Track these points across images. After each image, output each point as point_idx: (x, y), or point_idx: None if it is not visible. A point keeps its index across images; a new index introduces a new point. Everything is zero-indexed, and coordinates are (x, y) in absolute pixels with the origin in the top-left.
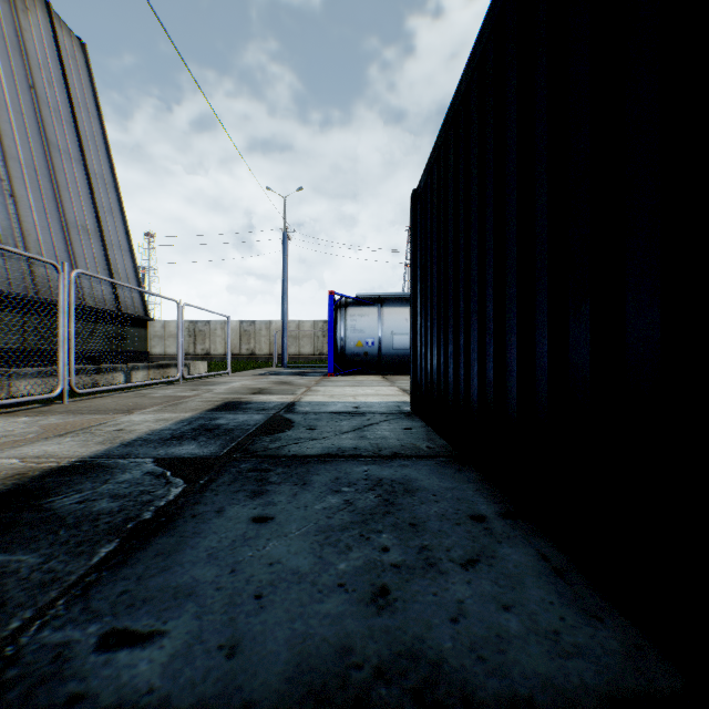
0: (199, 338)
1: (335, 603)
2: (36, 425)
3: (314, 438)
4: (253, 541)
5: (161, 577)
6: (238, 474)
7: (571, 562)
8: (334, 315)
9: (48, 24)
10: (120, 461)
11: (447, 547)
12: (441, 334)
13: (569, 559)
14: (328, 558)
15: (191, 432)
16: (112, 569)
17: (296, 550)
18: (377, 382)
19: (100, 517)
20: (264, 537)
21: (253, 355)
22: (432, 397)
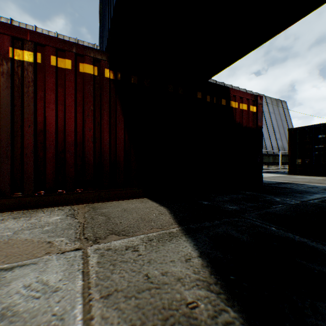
0: None
1: None
2: None
3: None
4: None
5: None
6: None
7: None
8: None
9: (280, 104)
10: None
11: None
12: None
13: None
14: None
15: None
16: None
17: None
18: None
19: None
20: None
21: None
22: None
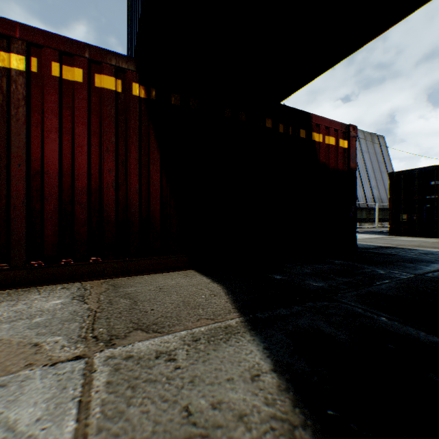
0: None
1: None
2: None
3: None
4: None
5: None
6: None
7: None
8: None
9: (376, 140)
10: None
11: None
12: None
13: None
14: None
15: None
16: None
17: None
18: None
19: None
20: None
21: None
22: None
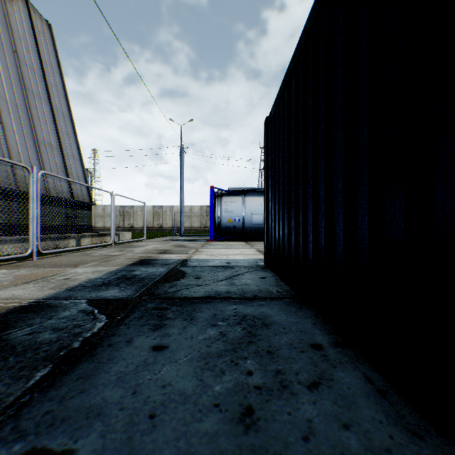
0: (127, 217)
1: (211, 422)
2: (11, 276)
3: (199, 284)
4: (151, 366)
5: (78, 398)
6: (145, 312)
7: (389, 384)
8: (213, 201)
9: (26, 11)
10: (63, 302)
11: (295, 371)
12: (286, 213)
13: (388, 382)
14: (207, 381)
15: (115, 280)
16: (42, 391)
17: (183, 373)
18: (241, 246)
19: (41, 346)
20: (160, 363)
21: (161, 227)
22: (279, 256)
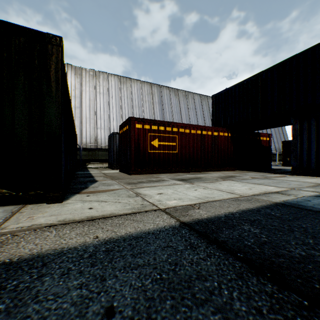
0: None
1: None
2: None
3: None
4: None
5: None
6: None
7: None
8: None
9: None
10: None
11: None
12: None
13: None
14: None
15: None
16: None
17: None
18: None
19: None
20: None
21: None
22: None
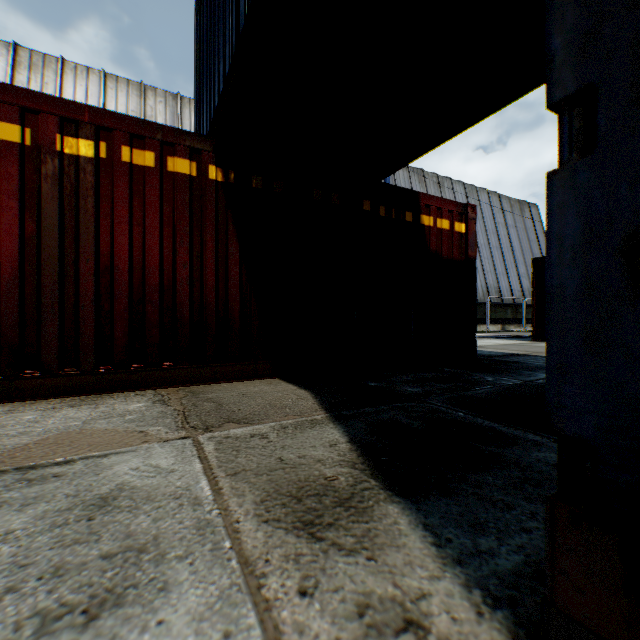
0: None
1: None
2: None
3: None
4: None
5: None
6: None
7: None
8: None
9: (528, 211)
10: None
11: None
12: None
13: None
14: None
15: None
16: None
17: None
18: None
19: None
20: None
21: None
22: None
